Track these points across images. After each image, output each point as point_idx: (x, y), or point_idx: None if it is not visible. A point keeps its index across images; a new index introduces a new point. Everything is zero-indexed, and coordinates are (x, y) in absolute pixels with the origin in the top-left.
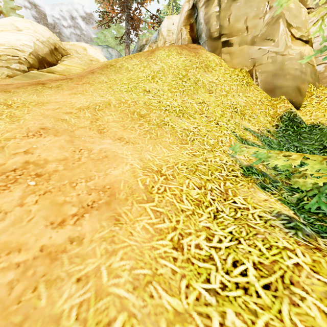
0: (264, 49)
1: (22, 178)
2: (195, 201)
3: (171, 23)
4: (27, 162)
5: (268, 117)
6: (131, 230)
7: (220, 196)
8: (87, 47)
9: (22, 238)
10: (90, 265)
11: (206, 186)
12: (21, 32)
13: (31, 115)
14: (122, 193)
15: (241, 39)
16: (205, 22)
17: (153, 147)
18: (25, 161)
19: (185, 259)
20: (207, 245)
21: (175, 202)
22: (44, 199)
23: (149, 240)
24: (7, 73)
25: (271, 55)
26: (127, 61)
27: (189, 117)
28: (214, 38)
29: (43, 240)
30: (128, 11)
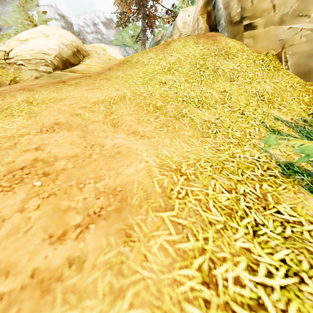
0: (296, 27)
1: (29, 178)
2: (226, 209)
3: (186, 15)
4: (36, 159)
5: (302, 105)
6: (145, 252)
7: (257, 203)
8: (106, 47)
9: (13, 256)
10: (87, 312)
11: (237, 188)
12: (48, 38)
13: (48, 110)
14: (135, 198)
15: (266, 20)
16: (224, 6)
17: (170, 141)
18: (34, 158)
19: (221, 303)
20: (250, 279)
21: (200, 211)
22: (47, 203)
23: (169, 268)
24: (36, 75)
25: (305, 33)
26: (143, 56)
27: (210, 108)
28: (235, 22)
29: (37, 261)
30: (144, 9)
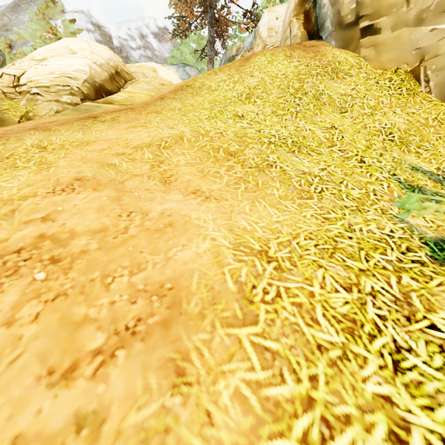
0: (442, 28)
1: (27, 266)
2: (344, 320)
3: (274, 18)
4: (42, 235)
5: None
6: (209, 405)
7: (395, 309)
8: (158, 68)
9: None
10: None
11: (361, 284)
12: (75, 55)
13: (68, 159)
14: (194, 301)
15: (396, 19)
16: (330, 2)
17: (251, 205)
18: (39, 234)
19: None
20: None
21: (302, 325)
22: (51, 311)
23: (251, 437)
24: (57, 109)
25: None
26: (210, 78)
27: (310, 153)
28: (347, 25)
29: (23, 420)
30: (212, 11)
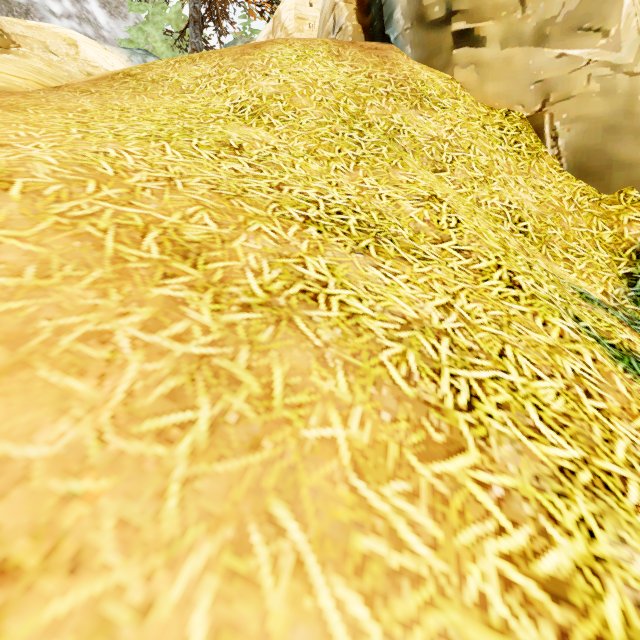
0: (575, 56)
1: None
2: None
3: (305, 2)
4: None
5: (601, 251)
6: None
7: None
8: (80, 40)
9: None
10: None
11: None
12: None
13: None
14: None
15: (506, 29)
16: None
17: (227, 584)
18: None
19: None
20: None
21: None
22: None
23: None
24: None
25: (597, 73)
26: (180, 68)
27: (405, 255)
28: (432, 22)
29: None
30: None
